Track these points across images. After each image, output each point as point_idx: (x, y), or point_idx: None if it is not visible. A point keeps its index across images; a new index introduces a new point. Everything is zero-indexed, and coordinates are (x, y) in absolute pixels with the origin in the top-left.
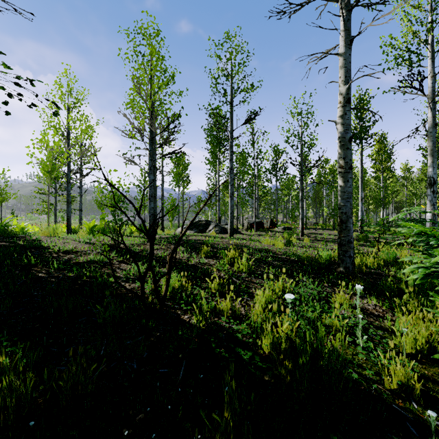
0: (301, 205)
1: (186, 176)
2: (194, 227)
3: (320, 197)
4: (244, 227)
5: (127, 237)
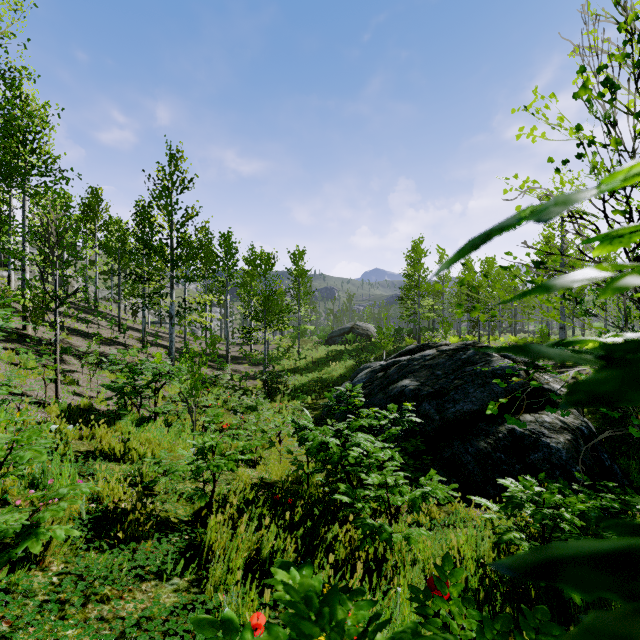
0: None
1: None
2: None
3: None
4: None
5: None
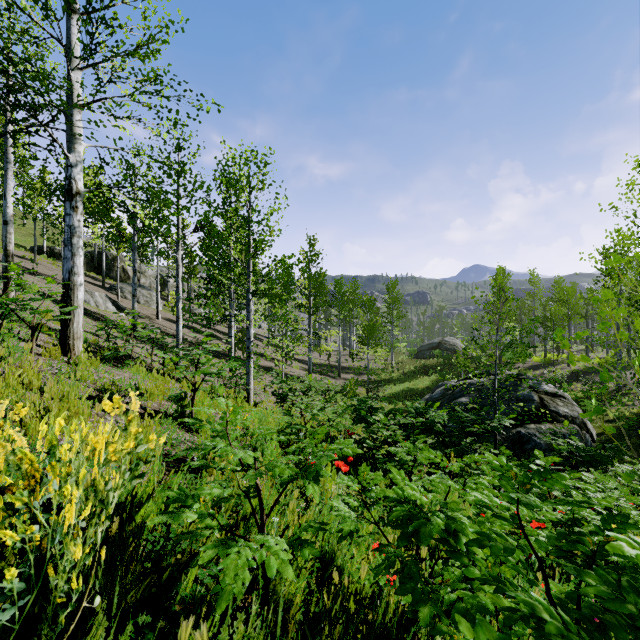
0: None
1: None
2: None
3: None
4: None
5: None
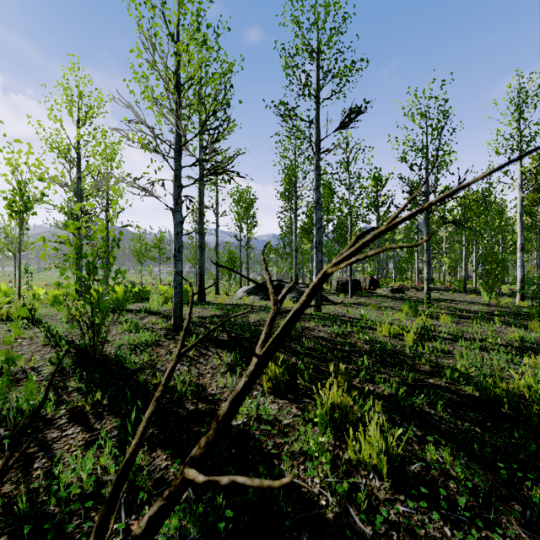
0: (426, 258)
1: (251, 217)
2: (260, 290)
3: (434, 243)
4: (332, 287)
5: (147, 317)
